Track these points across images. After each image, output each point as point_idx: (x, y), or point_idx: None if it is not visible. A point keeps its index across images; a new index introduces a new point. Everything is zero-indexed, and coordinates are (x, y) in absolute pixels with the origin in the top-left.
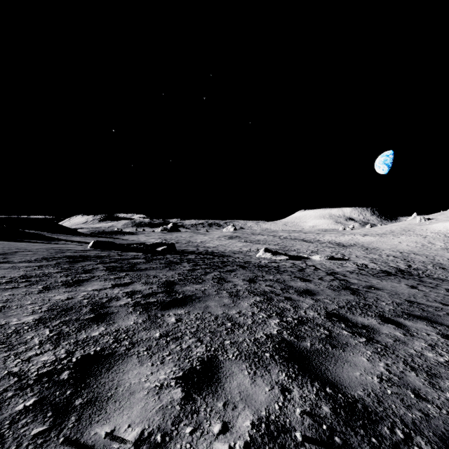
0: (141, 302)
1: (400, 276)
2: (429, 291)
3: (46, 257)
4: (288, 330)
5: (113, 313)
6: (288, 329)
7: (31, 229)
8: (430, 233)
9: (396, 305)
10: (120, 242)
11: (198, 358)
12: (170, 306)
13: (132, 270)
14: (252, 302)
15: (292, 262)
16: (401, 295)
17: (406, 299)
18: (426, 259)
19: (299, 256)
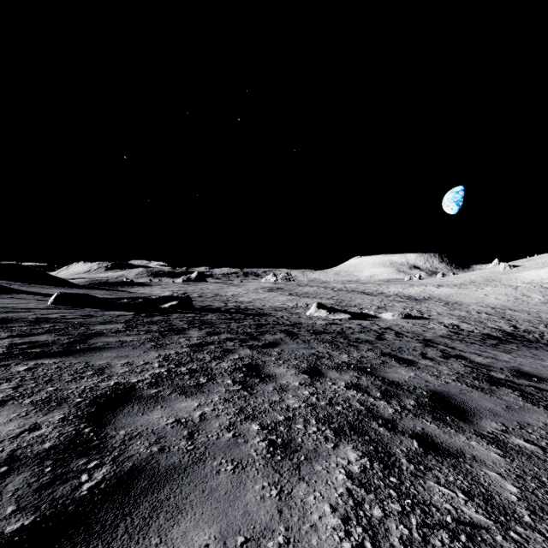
0: None
1: (518, 343)
2: None
3: None
4: None
5: None
6: None
7: (1, 278)
8: (521, 284)
9: None
10: (119, 295)
11: None
12: None
13: (65, 352)
14: (346, 493)
15: (359, 323)
16: None
17: None
18: (530, 316)
19: (363, 314)
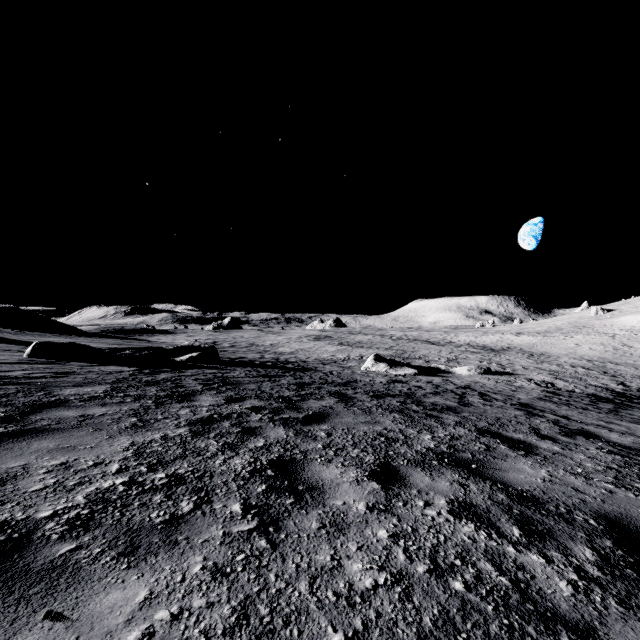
0: None
1: None
2: None
3: None
4: None
5: None
6: None
7: None
8: (619, 331)
9: None
10: (131, 345)
11: None
12: None
13: None
14: None
15: (428, 380)
16: None
17: None
18: (639, 371)
19: (432, 368)
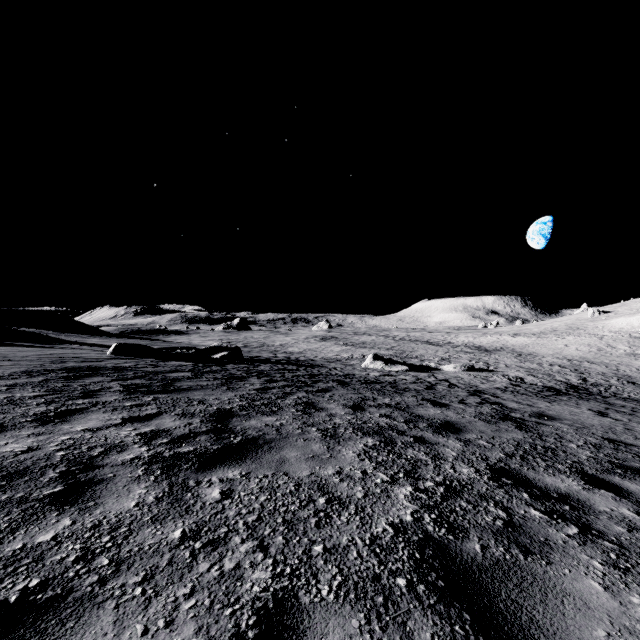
0: (164, 453)
1: (575, 395)
2: (628, 420)
3: (31, 370)
4: (432, 512)
5: (102, 482)
6: (432, 509)
7: (31, 326)
8: (608, 333)
9: (594, 448)
10: (161, 345)
11: (253, 601)
12: (216, 461)
13: (166, 391)
14: (362, 449)
15: (415, 375)
16: (593, 429)
17: (604, 437)
18: (607, 369)
19: (423, 366)
